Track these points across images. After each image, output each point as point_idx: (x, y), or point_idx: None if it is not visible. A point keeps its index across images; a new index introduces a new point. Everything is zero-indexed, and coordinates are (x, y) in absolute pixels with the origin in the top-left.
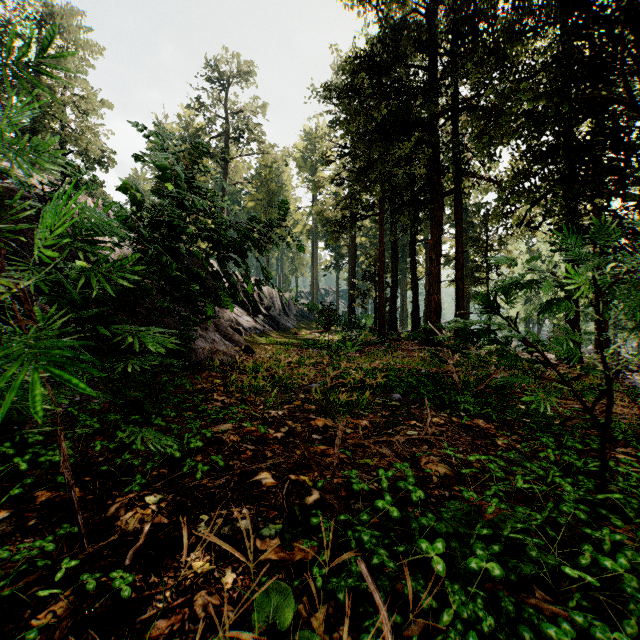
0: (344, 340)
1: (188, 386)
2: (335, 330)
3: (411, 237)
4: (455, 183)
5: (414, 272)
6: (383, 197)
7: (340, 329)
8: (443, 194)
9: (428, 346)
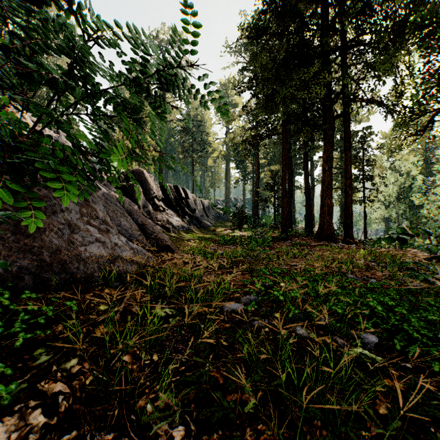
0: (255, 237)
1: (20, 340)
2: (243, 227)
3: (304, 154)
4: (344, 107)
5: (307, 182)
6: (285, 119)
7: (247, 227)
8: (334, 117)
9: (323, 242)
